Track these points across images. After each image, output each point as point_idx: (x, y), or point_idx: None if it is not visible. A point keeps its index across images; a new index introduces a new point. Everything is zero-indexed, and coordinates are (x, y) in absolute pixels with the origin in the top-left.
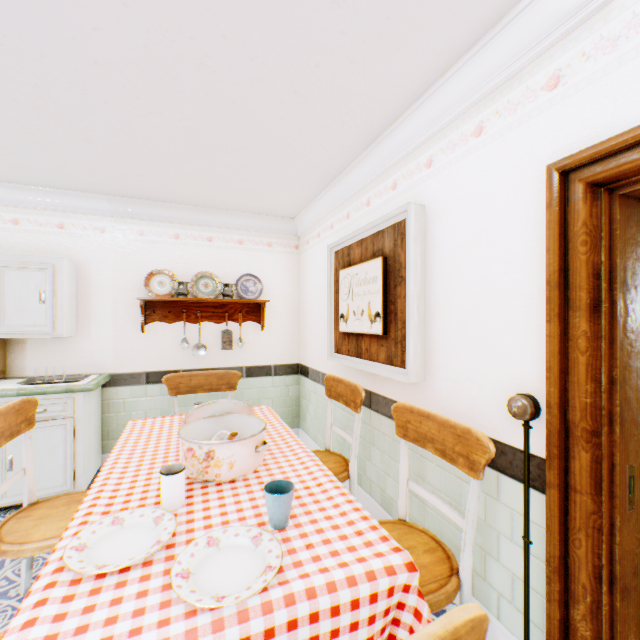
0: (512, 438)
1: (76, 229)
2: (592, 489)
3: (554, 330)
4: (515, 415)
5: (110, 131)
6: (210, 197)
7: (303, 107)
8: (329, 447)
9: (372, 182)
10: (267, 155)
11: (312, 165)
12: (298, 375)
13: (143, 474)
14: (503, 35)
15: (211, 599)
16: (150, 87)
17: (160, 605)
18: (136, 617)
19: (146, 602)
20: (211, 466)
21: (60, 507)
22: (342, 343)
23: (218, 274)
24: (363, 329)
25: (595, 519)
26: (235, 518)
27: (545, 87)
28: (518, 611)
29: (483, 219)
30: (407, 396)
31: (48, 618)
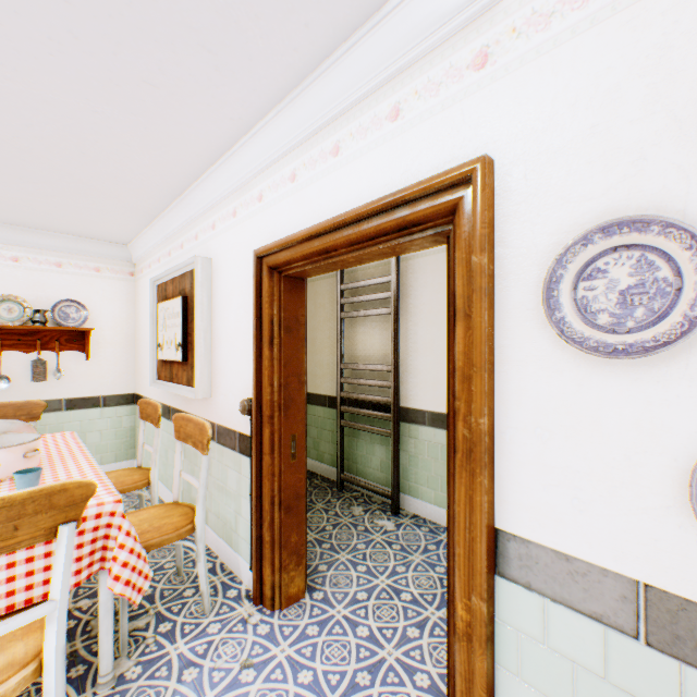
0: (247, 429)
1: None
2: (271, 451)
3: (255, 355)
4: (242, 412)
5: None
6: (12, 215)
7: (96, 164)
8: (141, 464)
9: (185, 229)
10: (72, 191)
11: (127, 205)
12: (134, 405)
13: None
14: (237, 156)
15: None
16: None
17: None
18: None
19: None
20: None
21: None
22: (162, 370)
23: (28, 298)
24: (172, 357)
25: (272, 468)
26: None
27: (258, 199)
28: (249, 545)
29: (237, 277)
30: (204, 411)
31: None
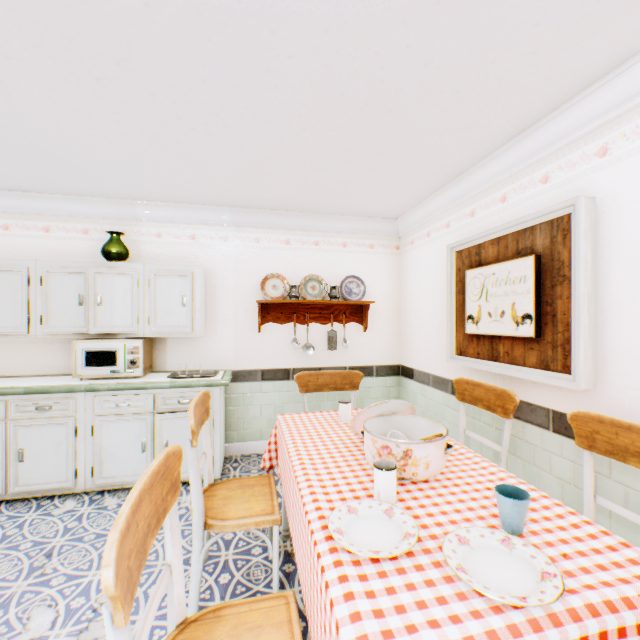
0: None
1: (204, 239)
2: None
3: None
4: None
5: (260, 148)
6: (322, 203)
7: (457, 106)
8: None
9: (509, 177)
10: (397, 158)
11: (440, 164)
12: (398, 376)
13: (332, 467)
14: None
15: (513, 598)
16: (314, 104)
17: (456, 596)
18: (442, 605)
19: (440, 591)
20: (408, 464)
21: (236, 490)
22: (467, 345)
23: (323, 277)
24: (503, 331)
25: None
26: (459, 518)
27: None
28: None
29: None
30: (565, 404)
31: (361, 593)
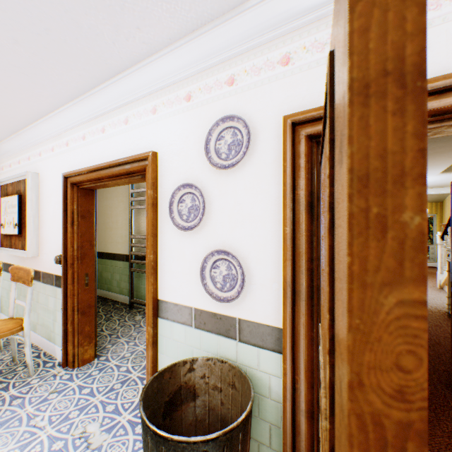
0: (60, 272)
1: None
2: (73, 282)
3: (64, 231)
4: (56, 262)
5: None
6: None
7: None
8: None
9: (21, 152)
10: None
11: None
12: None
13: None
14: (53, 119)
15: None
16: None
17: None
18: None
19: None
20: None
21: None
22: (5, 241)
23: None
24: (12, 232)
25: (74, 292)
26: None
27: (66, 144)
28: (61, 337)
29: (54, 186)
30: (34, 264)
31: None
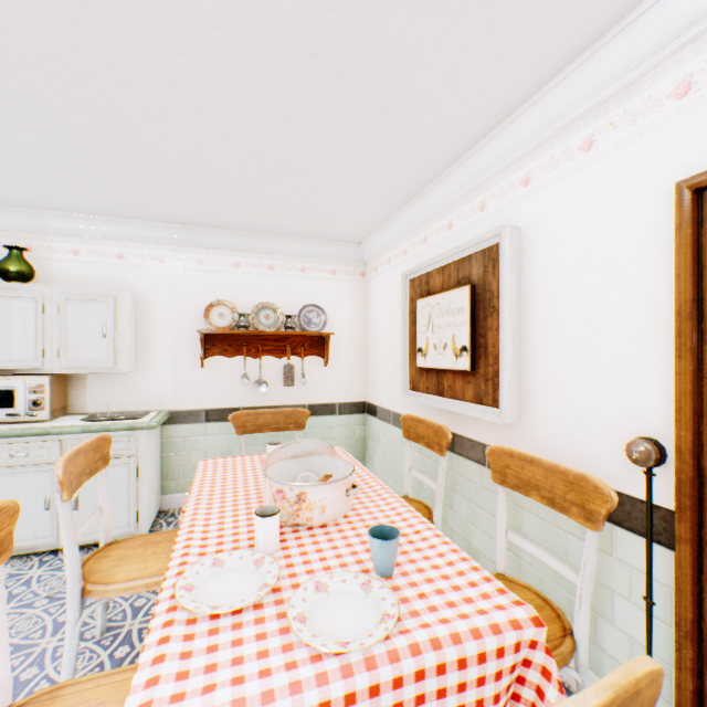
0: (630, 487)
1: (135, 259)
2: None
3: (685, 367)
4: (636, 461)
5: (180, 157)
6: (273, 222)
7: (386, 124)
8: (407, 493)
9: (455, 203)
10: (340, 176)
11: (387, 186)
12: (364, 414)
13: (229, 516)
14: (621, 38)
15: (335, 644)
16: (227, 110)
17: (282, 648)
18: (261, 659)
19: (267, 644)
20: (302, 509)
21: (137, 548)
22: (419, 380)
23: (279, 305)
24: (446, 364)
25: None
26: (336, 564)
27: (672, 95)
28: None
29: (593, 243)
30: (498, 438)
31: (175, 655)
